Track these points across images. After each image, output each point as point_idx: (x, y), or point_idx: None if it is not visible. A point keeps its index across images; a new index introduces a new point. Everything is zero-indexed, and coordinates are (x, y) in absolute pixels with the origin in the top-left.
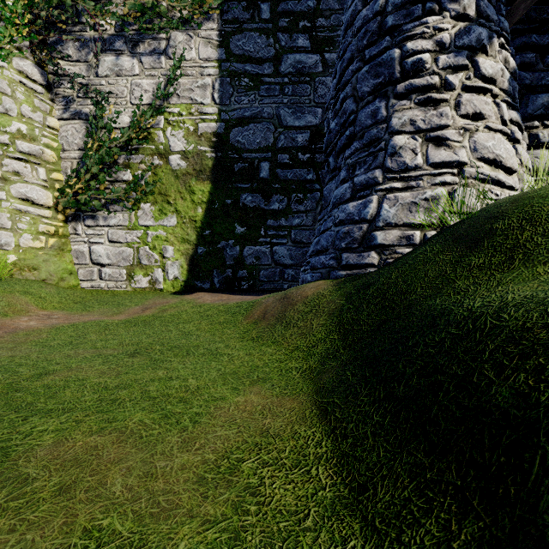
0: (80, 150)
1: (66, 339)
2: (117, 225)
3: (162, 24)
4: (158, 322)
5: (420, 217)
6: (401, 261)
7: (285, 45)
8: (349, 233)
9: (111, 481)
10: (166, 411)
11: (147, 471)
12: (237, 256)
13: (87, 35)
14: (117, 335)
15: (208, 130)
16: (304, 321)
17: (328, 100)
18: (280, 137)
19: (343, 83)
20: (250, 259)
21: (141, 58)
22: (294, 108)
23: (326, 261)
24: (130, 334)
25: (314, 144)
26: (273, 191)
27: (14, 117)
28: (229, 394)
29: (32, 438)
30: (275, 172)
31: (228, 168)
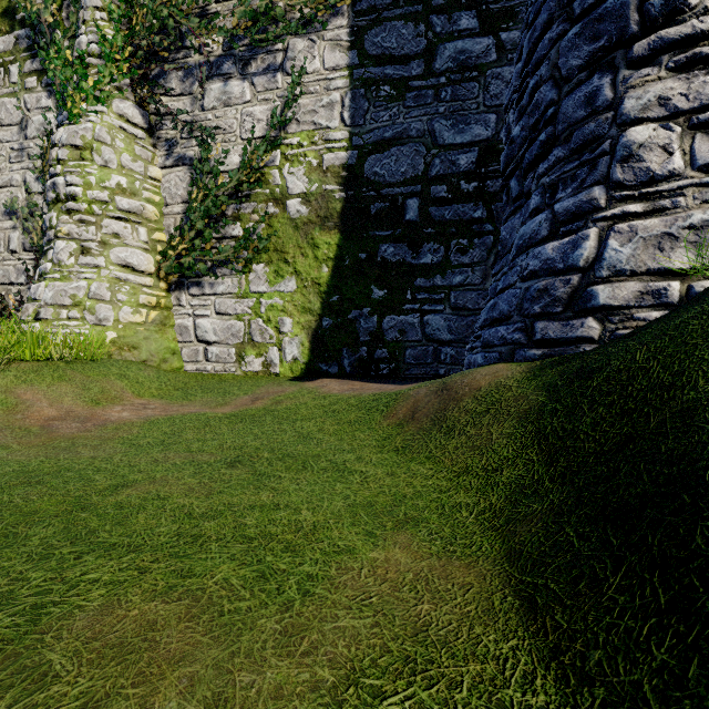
0: (184, 203)
1: (158, 436)
2: (225, 292)
3: (278, 31)
4: (269, 418)
5: (680, 258)
6: (649, 331)
7: (441, 30)
8: (547, 290)
9: (161, 705)
10: (265, 565)
11: (220, 691)
12: (374, 330)
13: (191, 61)
14: (217, 434)
15: (336, 163)
16: (476, 426)
17: (509, 96)
18: (435, 162)
19: (534, 63)
20: (391, 333)
21: (252, 80)
22: (455, 118)
23: (508, 334)
24: (234, 433)
25: (484, 167)
26: (424, 238)
27: (113, 170)
28: (360, 543)
29: (76, 593)
30: (427, 212)
31: (362, 211)
